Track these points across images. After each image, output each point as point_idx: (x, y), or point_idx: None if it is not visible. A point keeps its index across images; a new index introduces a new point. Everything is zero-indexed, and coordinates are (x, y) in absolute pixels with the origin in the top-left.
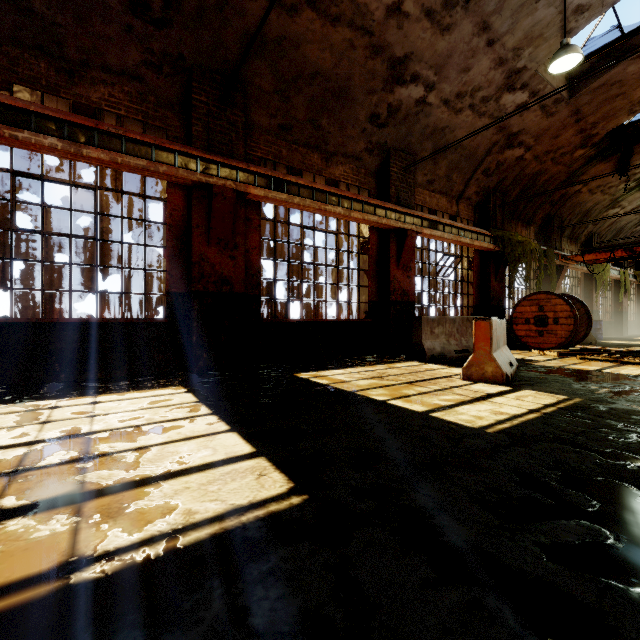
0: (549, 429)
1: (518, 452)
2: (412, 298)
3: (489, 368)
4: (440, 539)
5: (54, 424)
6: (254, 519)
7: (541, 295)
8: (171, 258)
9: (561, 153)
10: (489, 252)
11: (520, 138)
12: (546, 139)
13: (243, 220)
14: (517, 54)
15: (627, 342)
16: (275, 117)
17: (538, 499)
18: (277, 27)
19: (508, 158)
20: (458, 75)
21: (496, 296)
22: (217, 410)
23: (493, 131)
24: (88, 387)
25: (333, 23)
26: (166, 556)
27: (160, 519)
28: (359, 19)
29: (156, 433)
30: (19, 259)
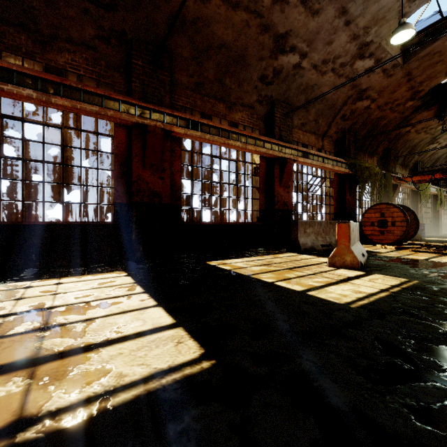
0: (398, 305)
1: (377, 323)
2: (290, 207)
3: (348, 258)
4: (324, 401)
5: (26, 300)
6: (172, 381)
7: (382, 205)
8: (117, 178)
9: (396, 104)
10: (345, 175)
11: (367, 93)
12: (386, 94)
13: (169, 151)
14: (366, 31)
15: (443, 239)
16: (192, 77)
17: (399, 364)
18: (193, 11)
19: (359, 107)
20: (324, 47)
21: (350, 206)
22: (148, 289)
23: (348, 88)
24: (55, 272)
25: (234, 8)
26: (98, 416)
27: (96, 381)
28: (253, 5)
29: (101, 307)
30: (6, 178)
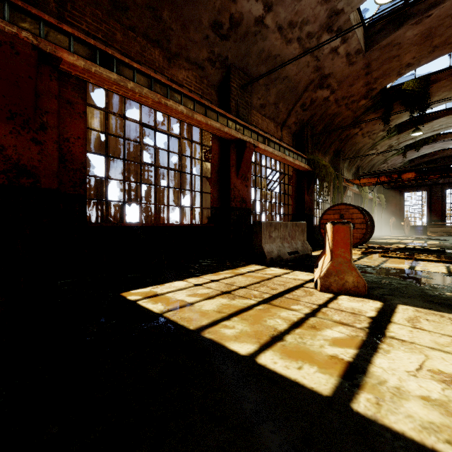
0: None
1: None
2: (249, 205)
3: (350, 278)
4: None
5: None
6: None
7: (342, 206)
8: None
9: (352, 100)
10: (303, 172)
11: (329, 81)
12: (345, 86)
13: (55, 96)
14: None
15: (383, 240)
16: None
17: None
18: None
19: (319, 97)
20: (292, 1)
21: (308, 206)
22: None
23: (312, 69)
24: None
25: None
26: None
27: None
28: None
29: None
30: None
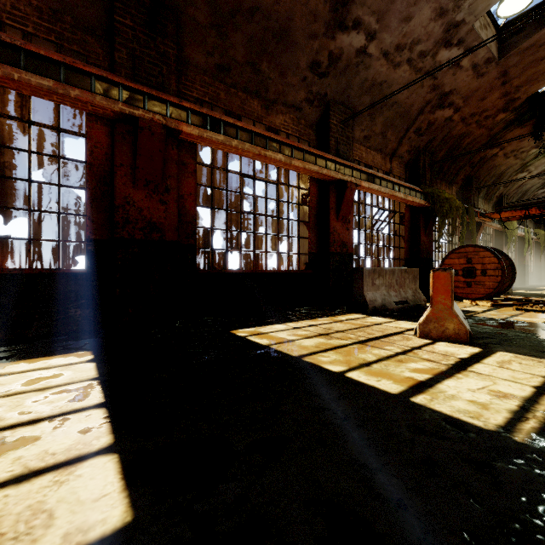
0: None
1: None
2: (351, 250)
3: (450, 325)
4: None
5: None
6: None
7: (469, 248)
8: (92, 201)
9: (485, 116)
10: (419, 208)
11: (451, 98)
12: (474, 101)
13: (175, 162)
14: (457, 5)
15: (537, 292)
16: (212, 55)
17: None
18: None
19: (438, 118)
20: (399, 24)
21: (425, 249)
22: (113, 396)
23: (427, 89)
24: None
25: None
26: None
27: None
28: None
29: None
30: None
